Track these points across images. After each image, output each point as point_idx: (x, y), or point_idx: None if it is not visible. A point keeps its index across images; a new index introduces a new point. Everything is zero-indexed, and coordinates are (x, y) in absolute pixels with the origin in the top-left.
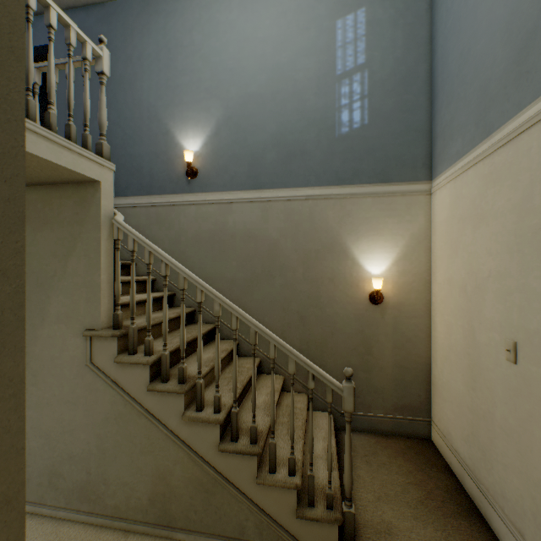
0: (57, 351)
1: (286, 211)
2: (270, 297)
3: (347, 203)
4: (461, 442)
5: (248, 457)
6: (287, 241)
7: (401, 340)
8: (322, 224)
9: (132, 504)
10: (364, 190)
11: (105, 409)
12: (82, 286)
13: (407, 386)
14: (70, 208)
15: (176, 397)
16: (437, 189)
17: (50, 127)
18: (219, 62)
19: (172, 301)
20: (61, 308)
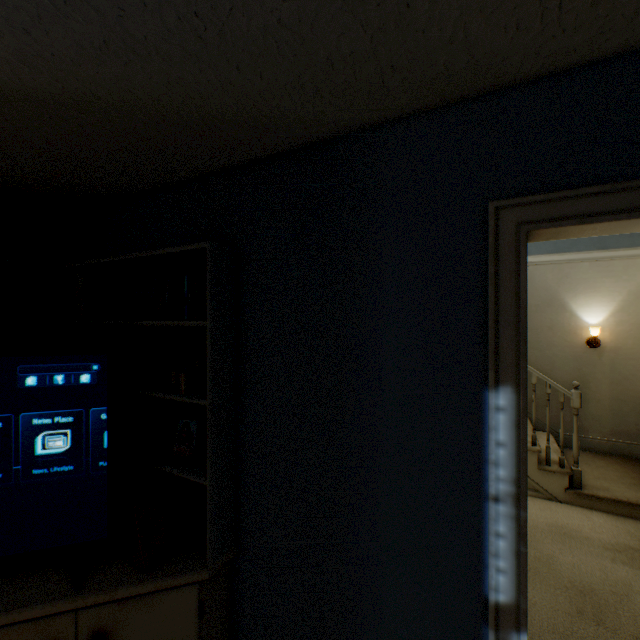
0: None
1: None
2: None
3: (564, 267)
4: None
5: None
6: None
7: (618, 378)
8: (541, 284)
9: None
10: (581, 256)
11: None
12: None
13: (623, 416)
14: None
15: None
16: None
17: None
18: None
19: None
20: None
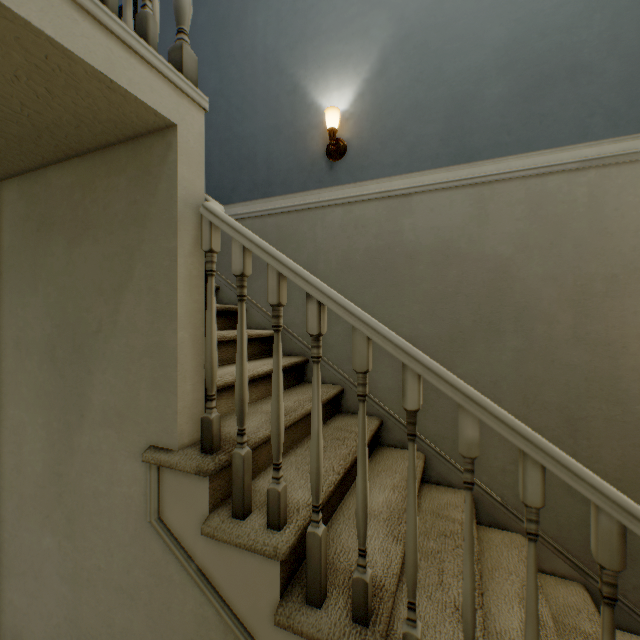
0: (102, 481)
1: (529, 199)
2: (493, 374)
3: None
4: None
5: None
6: (533, 260)
7: None
8: (624, 218)
9: None
10: None
11: (184, 628)
12: (143, 353)
13: None
14: (123, 193)
15: None
16: None
17: None
18: None
19: (303, 372)
20: (108, 397)
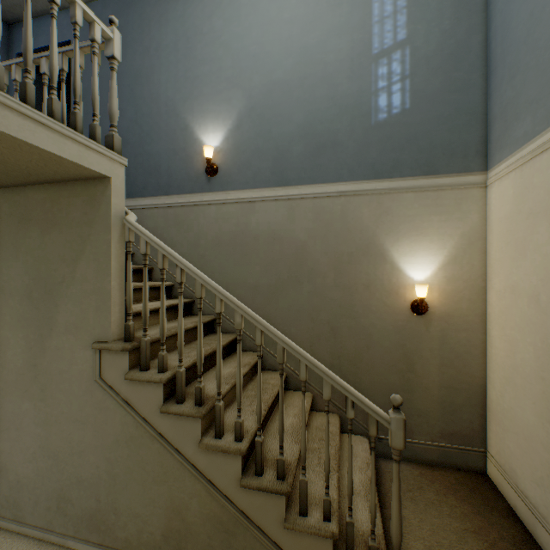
0: (65, 364)
1: (314, 210)
2: (297, 306)
3: (384, 199)
4: (531, 484)
5: (274, 496)
6: (316, 243)
7: (450, 356)
8: (356, 223)
9: (144, 538)
10: (405, 184)
11: (115, 430)
12: (91, 293)
13: (456, 410)
14: (79, 207)
15: (192, 421)
16: (495, 180)
17: (52, 114)
18: (241, 48)
19: (191, 308)
20: (69, 318)
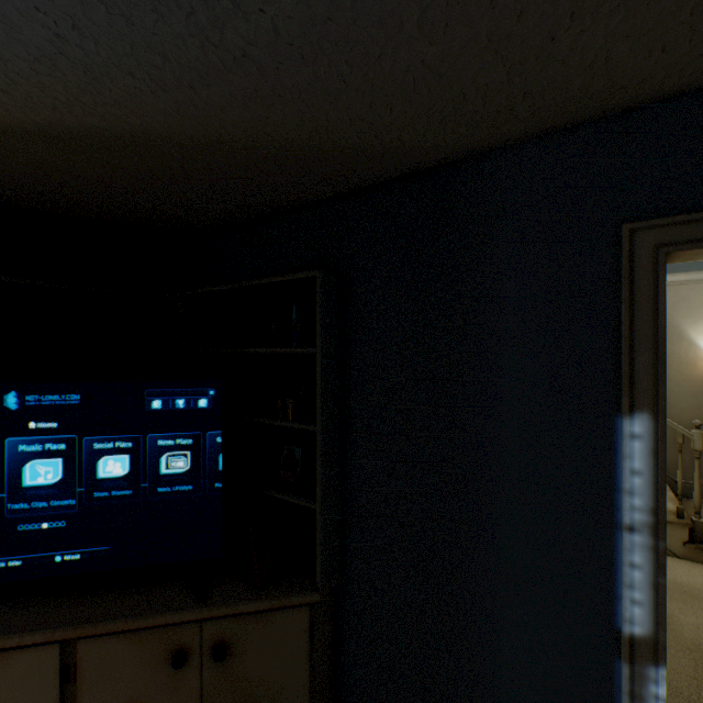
0: None
1: None
2: None
3: (681, 289)
4: None
5: None
6: None
7: None
8: None
9: None
10: (702, 276)
11: None
12: None
13: None
14: None
15: None
16: None
17: None
18: None
19: None
20: None
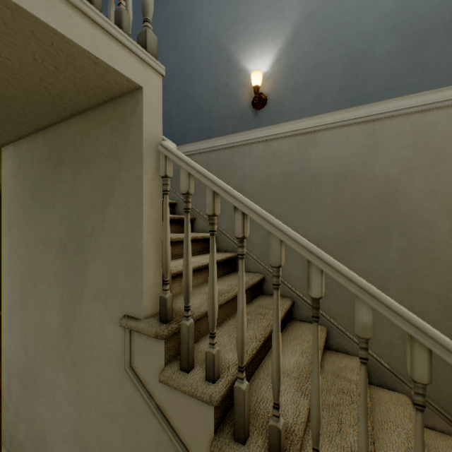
0: (94, 337)
1: (412, 131)
2: (382, 268)
3: None
4: None
5: None
6: (416, 178)
7: None
8: None
9: None
10: None
11: (147, 446)
12: (120, 249)
13: None
14: (107, 137)
15: None
16: None
17: None
18: None
19: (235, 264)
20: (98, 280)
